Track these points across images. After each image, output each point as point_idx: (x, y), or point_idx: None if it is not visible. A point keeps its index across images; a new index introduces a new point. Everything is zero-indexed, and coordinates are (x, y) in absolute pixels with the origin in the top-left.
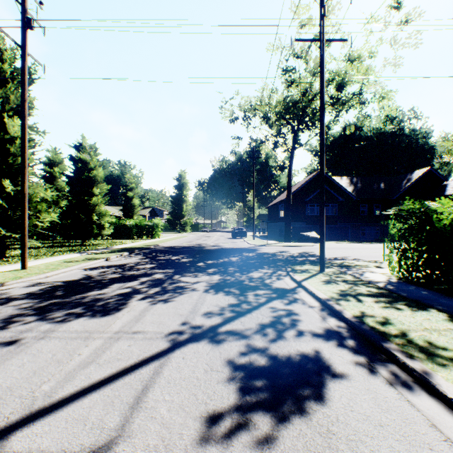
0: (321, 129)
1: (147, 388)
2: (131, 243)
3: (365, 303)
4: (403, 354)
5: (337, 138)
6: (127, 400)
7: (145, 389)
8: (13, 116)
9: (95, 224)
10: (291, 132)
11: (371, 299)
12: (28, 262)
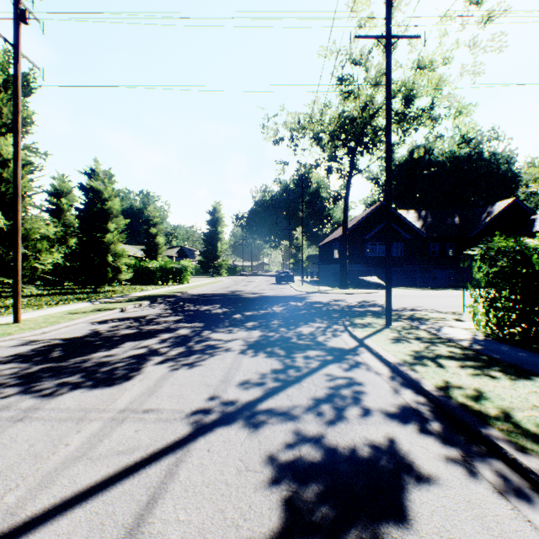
0: (388, 147)
1: (154, 501)
2: (153, 290)
3: (448, 369)
4: (511, 446)
5: (402, 163)
6: (124, 520)
7: (151, 502)
8: (6, 134)
9: (110, 266)
10: (348, 154)
11: (456, 363)
12: (24, 314)
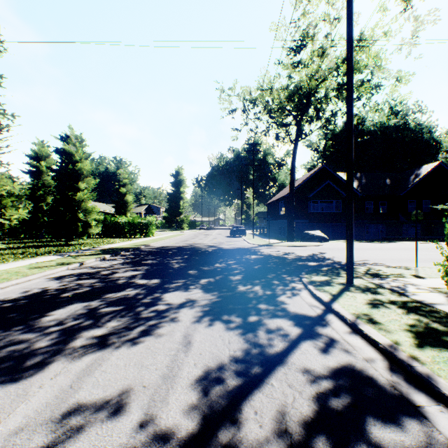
0: (349, 97)
1: None
2: (120, 243)
3: None
4: None
5: (338, 133)
6: None
7: None
8: None
9: (81, 221)
10: (296, 120)
11: None
12: None
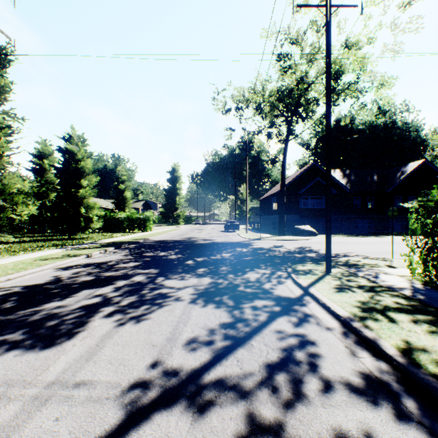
0: (328, 108)
1: None
2: (120, 237)
3: (403, 325)
4: None
5: None
6: None
7: None
8: None
9: (83, 217)
10: (286, 121)
11: (407, 317)
12: None
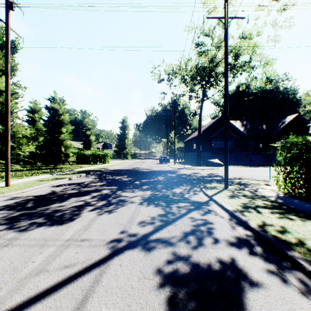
0: (226, 83)
1: (86, 298)
2: (88, 167)
3: (264, 214)
4: (307, 263)
5: (232, 94)
6: None
7: (84, 299)
8: (2, 76)
9: (63, 153)
10: (202, 88)
11: (268, 210)
12: (12, 181)
